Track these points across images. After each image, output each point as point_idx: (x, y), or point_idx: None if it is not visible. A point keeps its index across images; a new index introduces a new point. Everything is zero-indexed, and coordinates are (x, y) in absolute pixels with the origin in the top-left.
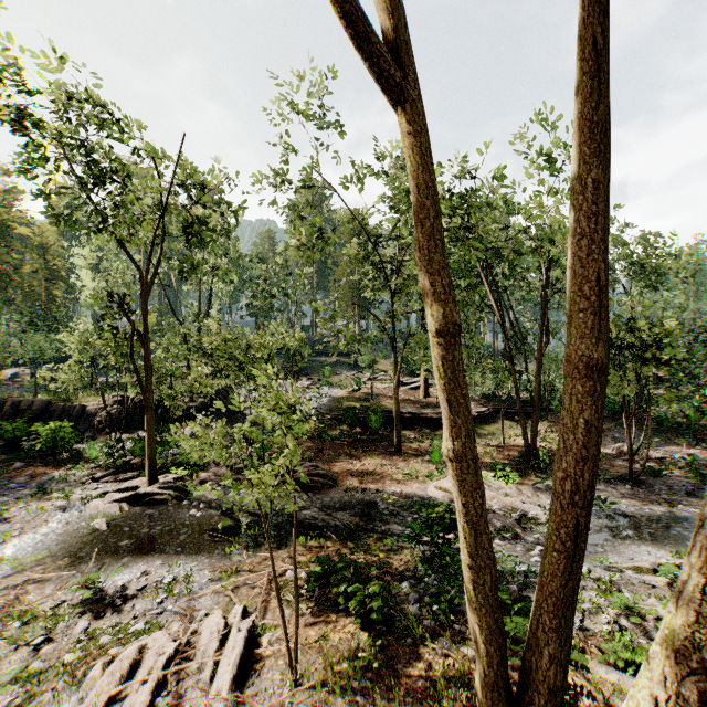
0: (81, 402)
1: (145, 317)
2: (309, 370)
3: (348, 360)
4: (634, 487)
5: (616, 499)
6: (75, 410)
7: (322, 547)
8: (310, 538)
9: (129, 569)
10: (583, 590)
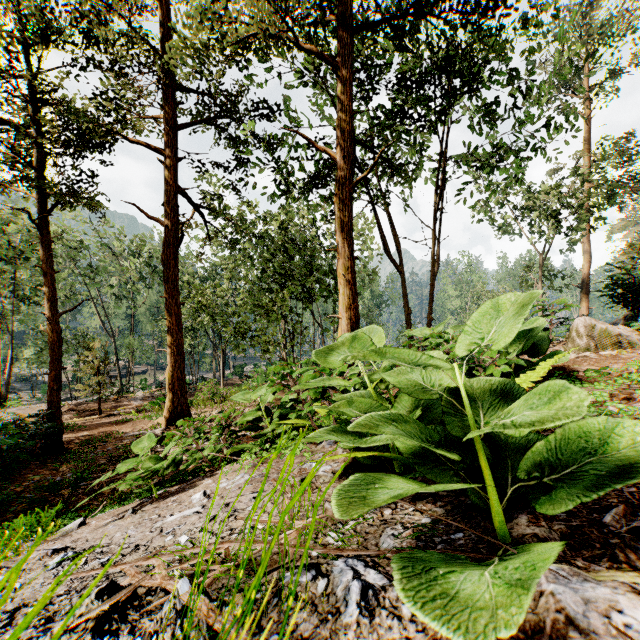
0: None
1: None
2: None
3: None
4: None
5: None
6: None
7: None
8: None
9: None
10: None
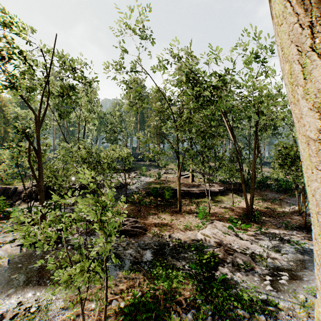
0: (15, 185)
1: (39, 140)
2: (135, 168)
3: (154, 163)
4: (308, 232)
5: (301, 240)
6: (12, 190)
7: (136, 278)
8: (130, 271)
9: (11, 299)
10: (308, 317)
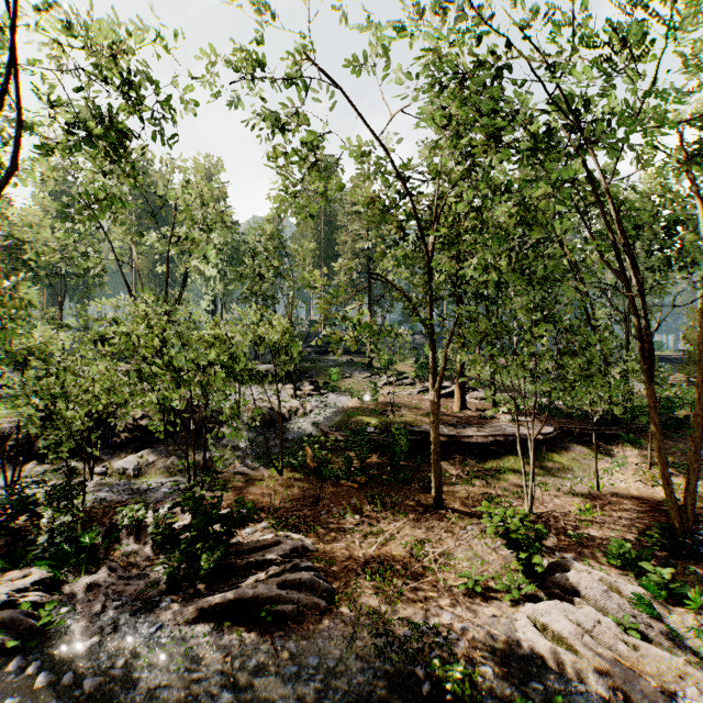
0: None
1: None
2: (314, 372)
3: (361, 360)
4: None
5: None
6: None
7: None
8: None
9: None
10: None
